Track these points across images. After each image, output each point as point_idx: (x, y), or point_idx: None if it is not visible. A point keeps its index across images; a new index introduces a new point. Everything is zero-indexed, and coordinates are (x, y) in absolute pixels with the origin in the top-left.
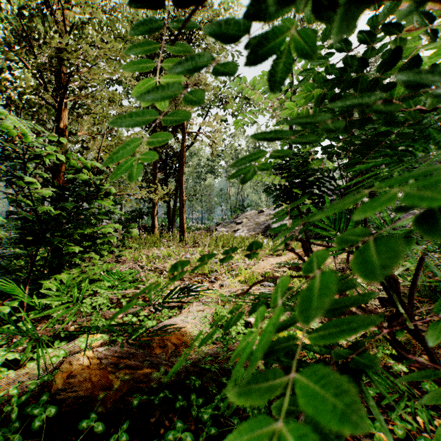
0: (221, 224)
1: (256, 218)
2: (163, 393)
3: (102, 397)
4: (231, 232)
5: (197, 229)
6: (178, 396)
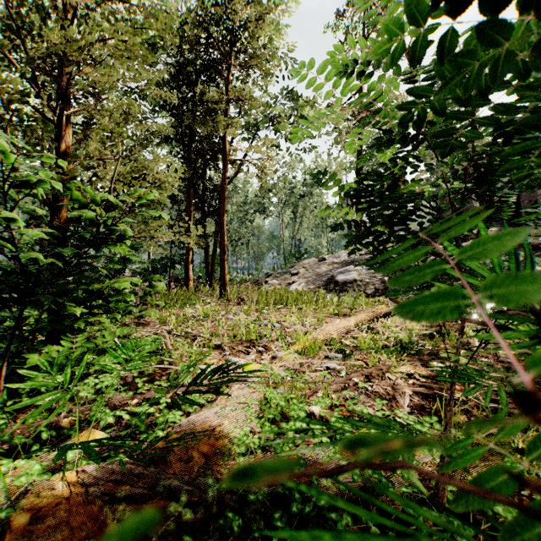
0: (272, 276)
1: (316, 267)
2: None
3: None
4: (285, 285)
5: (242, 282)
6: None
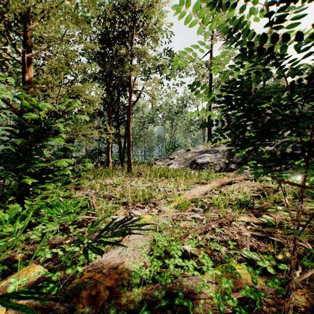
0: (159, 160)
1: (185, 154)
2: None
3: None
4: (166, 165)
5: (141, 163)
6: None
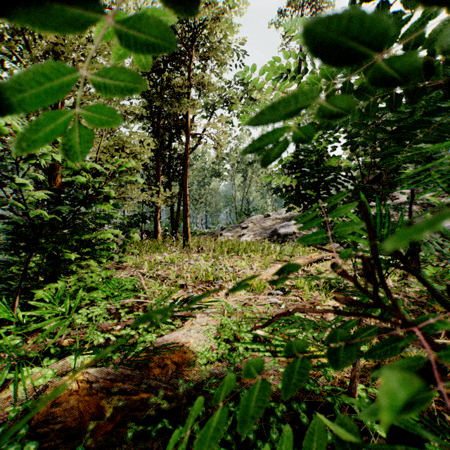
0: (226, 229)
1: (262, 222)
2: (162, 423)
3: (91, 429)
4: (237, 237)
5: (201, 234)
6: (178, 426)
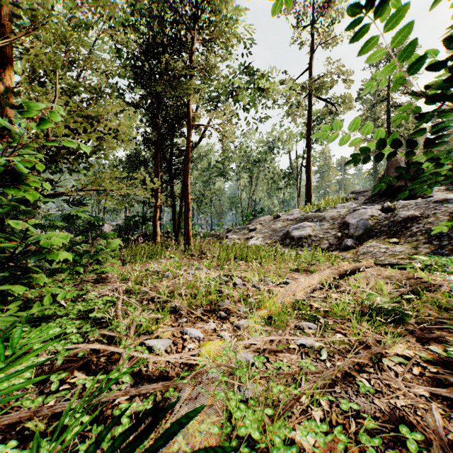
0: (232, 231)
1: (272, 223)
2: None
3: None
4: (244, 240)
5: (206, 236)
6: None
